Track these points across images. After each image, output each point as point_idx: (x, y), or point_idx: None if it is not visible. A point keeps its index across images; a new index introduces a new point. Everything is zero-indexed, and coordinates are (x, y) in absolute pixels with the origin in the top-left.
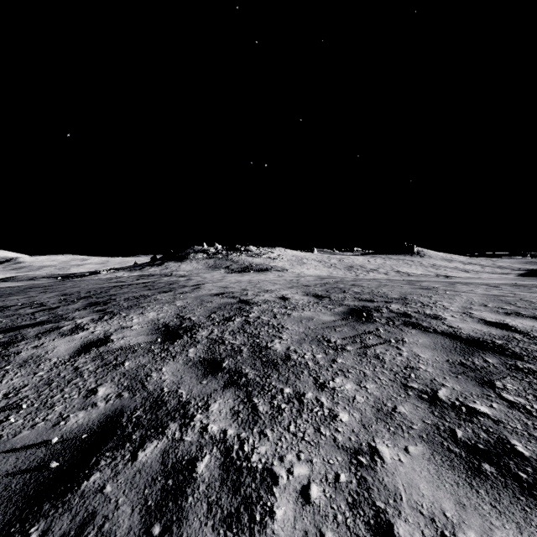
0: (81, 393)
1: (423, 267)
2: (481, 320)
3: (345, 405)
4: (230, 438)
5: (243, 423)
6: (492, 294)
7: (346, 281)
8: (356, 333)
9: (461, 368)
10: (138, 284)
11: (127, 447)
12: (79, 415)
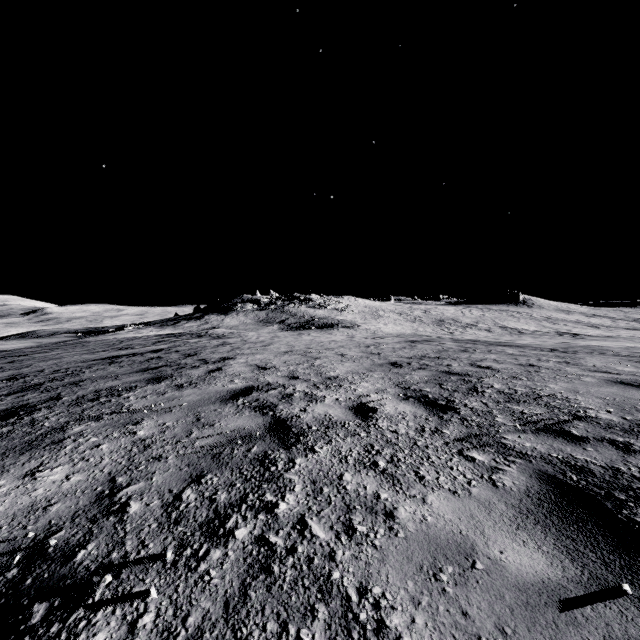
0: None
1: (535, 320)
2: None
3: None
4: None
5: None
6: None
7: (453, 351)
8: None
9: None
10: (145, 353)
11: None
12: None
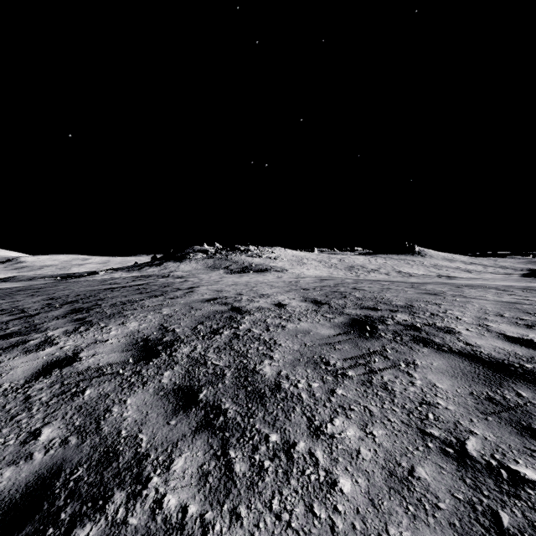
0: (20, 436)
1: (424, 267)
2: (501, 335)
3: (346, 464)
4: (190, 521)
5: (211, 493)
6: (506, 300)
7: (347, 283)
8: (358, 352)
9: (489, 405)
10: (132, 286)
11: (48, 535)
12: (4, 474)
